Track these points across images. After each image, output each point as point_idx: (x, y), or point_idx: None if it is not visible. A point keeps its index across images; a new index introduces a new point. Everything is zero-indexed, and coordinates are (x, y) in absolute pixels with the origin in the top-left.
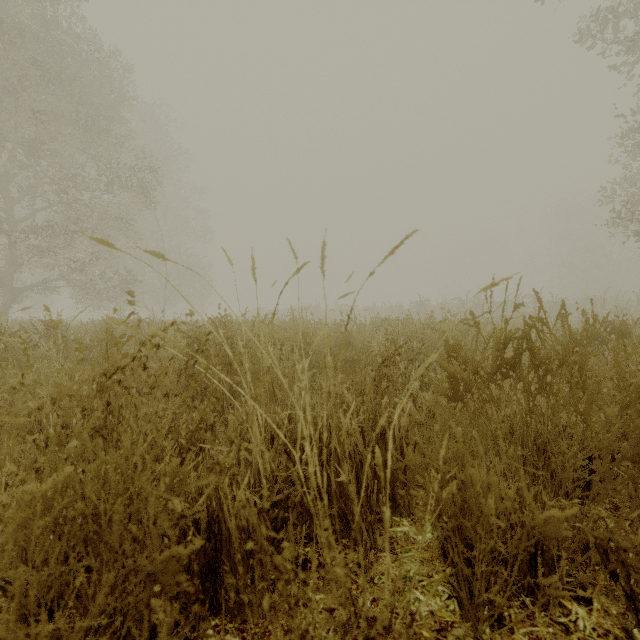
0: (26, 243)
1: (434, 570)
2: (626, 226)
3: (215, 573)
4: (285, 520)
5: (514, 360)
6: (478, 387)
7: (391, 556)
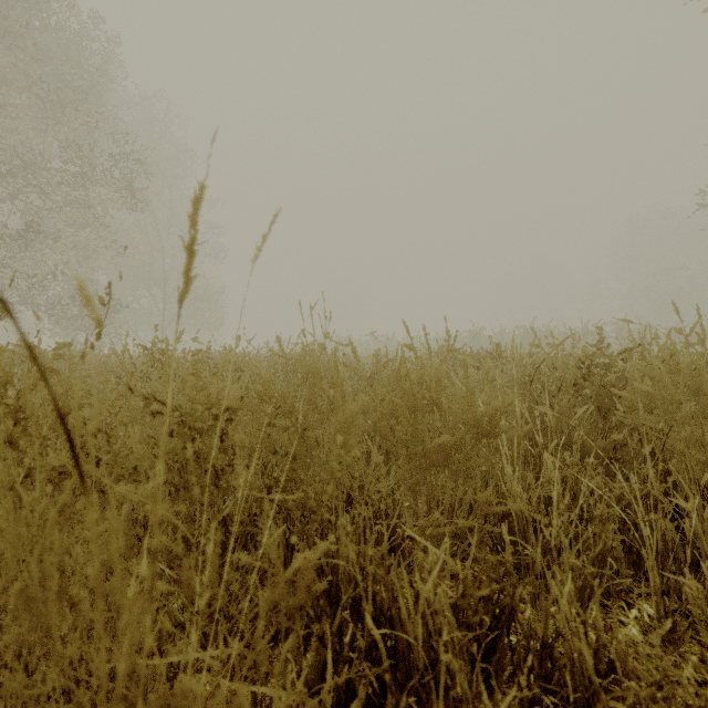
0: None
1: None
2: None
3: None
4: None
5: None
6: None
7: None
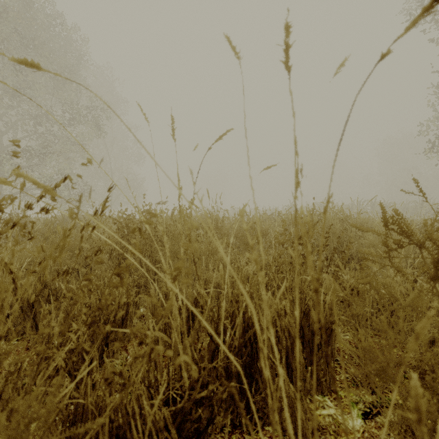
0: (10, 162)
1: None
2: None
3: None
4: (210, 420)
5: None
6: None
7: None
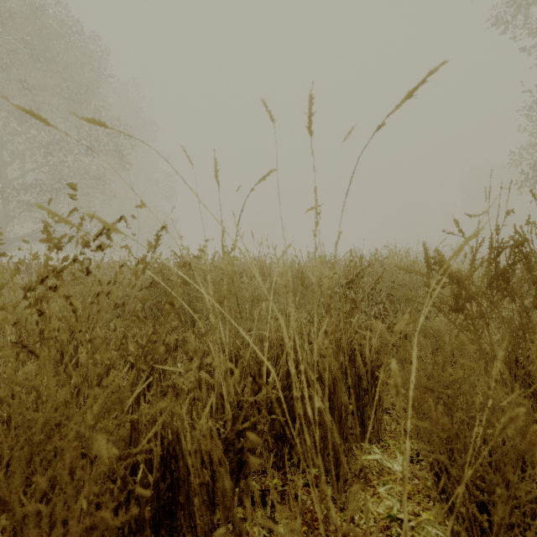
0: (17, 199)
1: (420, 507)
2: (533, 184)
3: (171, 517)
4: (252, 451)
5: (508, 271)
6: (476, 298)
7: (368, 489)
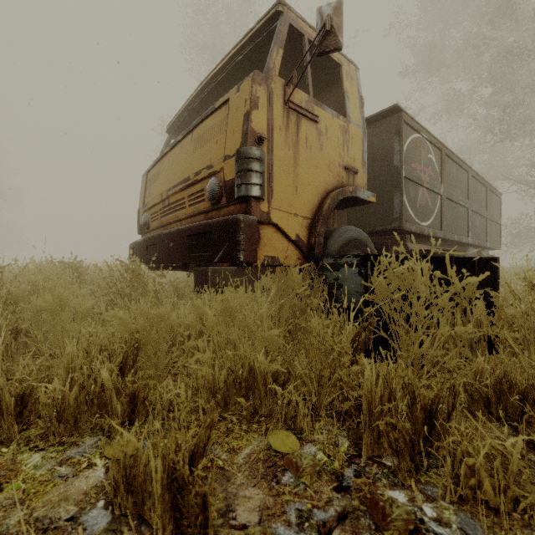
0: None
1: None
2: None
3: None
4: None
5: None
6: None
7: None
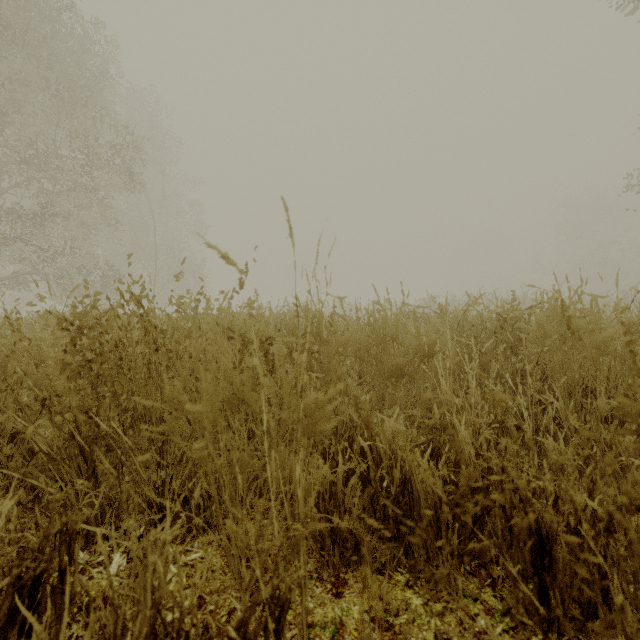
0: None
1: None
2: None
3: None
4: None
5: None
6: None
7: None
